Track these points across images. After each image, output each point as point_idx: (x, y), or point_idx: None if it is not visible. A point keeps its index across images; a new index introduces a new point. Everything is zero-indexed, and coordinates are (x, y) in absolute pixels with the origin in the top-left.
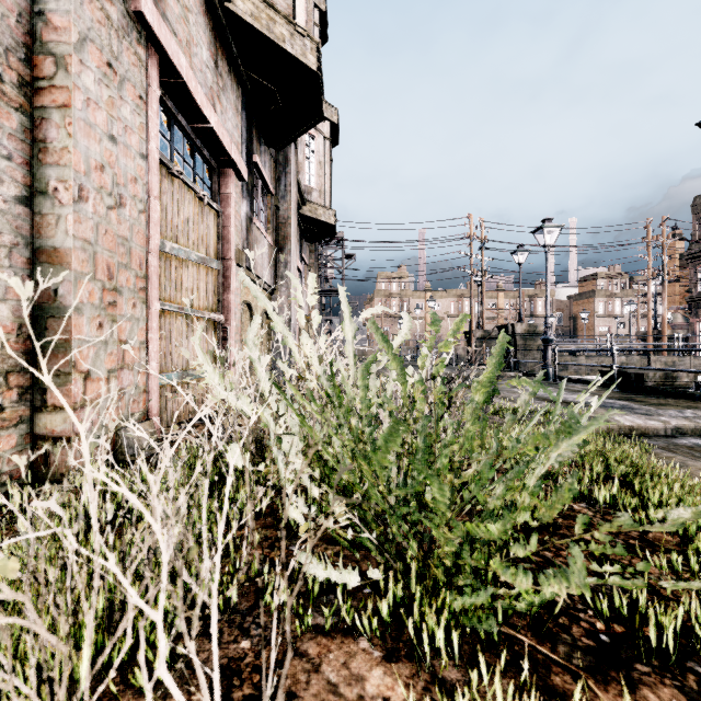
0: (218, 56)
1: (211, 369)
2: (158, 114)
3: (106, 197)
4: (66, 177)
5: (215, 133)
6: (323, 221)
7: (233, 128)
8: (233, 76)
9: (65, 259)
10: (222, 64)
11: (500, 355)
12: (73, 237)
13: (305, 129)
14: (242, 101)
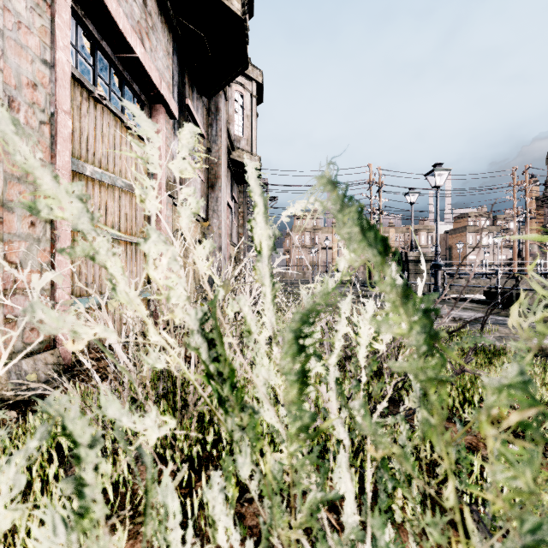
0: None
1: None
2: (69, 25)
3: None
4: None
5: (141, 64)
6: None
7: (164, 68)
8: (164, 20)
9: None
10: (152, 4)
11: None
12: None
13: (232, 77)
14: (174, 46)
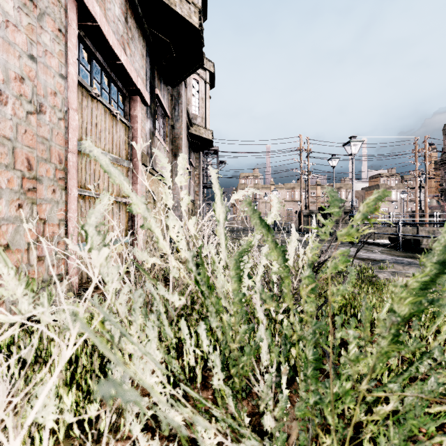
0: (128, 14)
1: (12, 272)
2: (76, 46)
3: (26, 104)
4: None
5: (124, 68)
6: (204, 138)
7: (140, 68)
8: (140, 31)
9: None
10: (131, 21)
11: (445, 251)
12: None
13: (191, 72)
14: (147, 50)
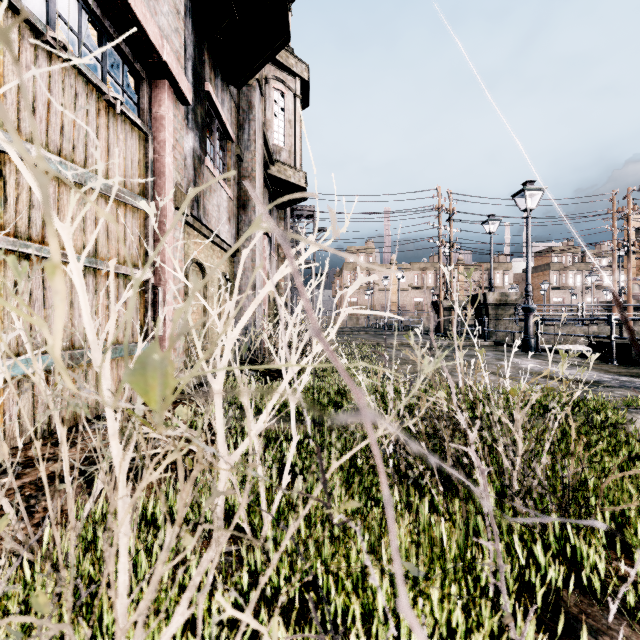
0: None
1: None
2: None
3: None
4: None
5: (129, 6)
6: (293, 183)
7: (171, 31)
8: None
9: None
10: None
11: None
12: None
13: (268, 56)
14: (187, 5)
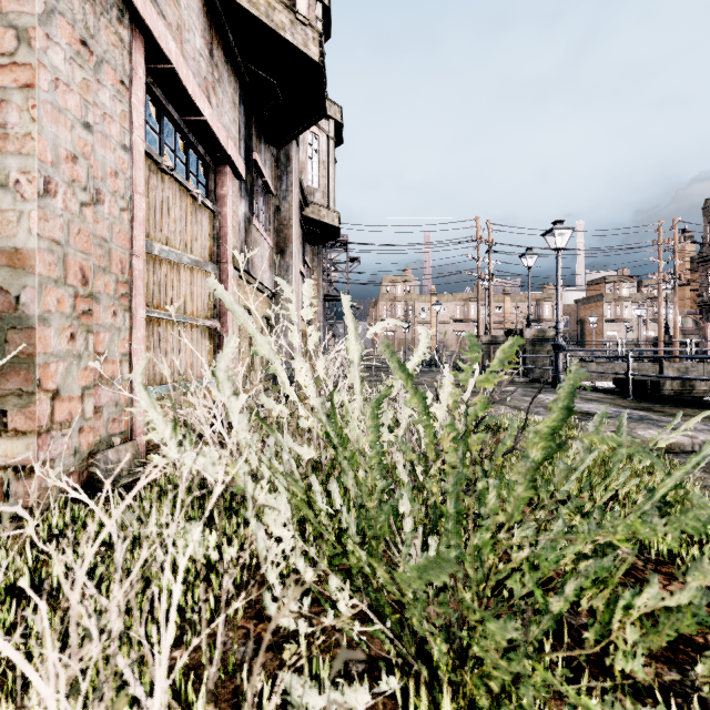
0: (213, 45)
1: (160, 417)
2: (143, 102)
3: (80, 192)
4: (29, 168)
5: (209, 126)
6: (327, 223)
7: (230, 123)
8: (230, 67)
9: (27, 261)
10: (218, 53)
11: (569, 397)
12: (38, 236)
13: (307, 126)
14: (240, 95)
